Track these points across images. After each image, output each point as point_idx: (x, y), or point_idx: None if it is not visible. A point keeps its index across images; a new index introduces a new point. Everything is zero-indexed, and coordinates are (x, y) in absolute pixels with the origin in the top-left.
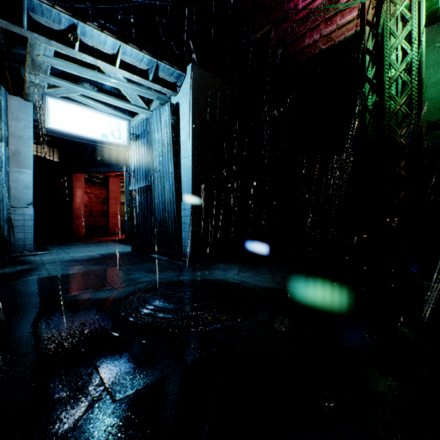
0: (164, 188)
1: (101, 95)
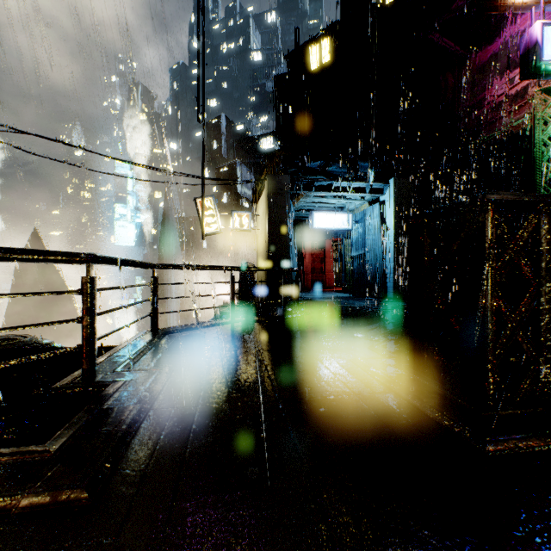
0: (375, 255)
1: (335, 200)
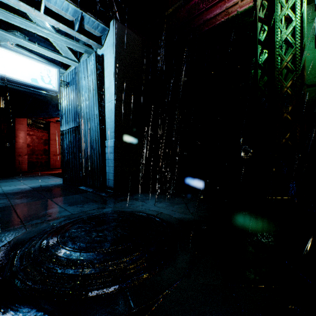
0: (90, 128)
1: (32, 45)
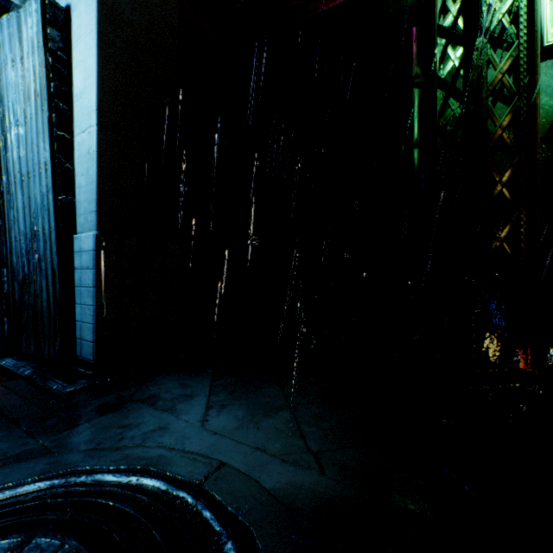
0: (30, 201)
1: None
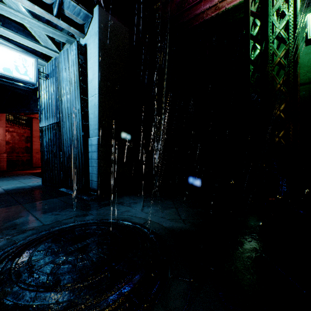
0: (72, 125)
1: (6, 31)
